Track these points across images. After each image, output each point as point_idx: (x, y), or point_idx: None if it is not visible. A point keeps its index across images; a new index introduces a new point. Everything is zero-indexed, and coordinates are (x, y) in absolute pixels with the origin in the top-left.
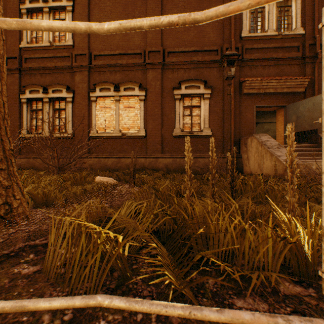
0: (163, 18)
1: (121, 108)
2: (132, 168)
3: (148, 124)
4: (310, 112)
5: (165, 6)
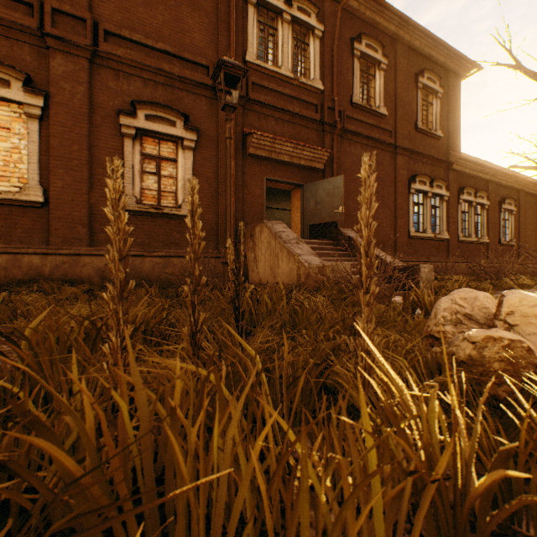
0: None
1: None
2: None
3: (53, 176)
4: (330, 198)
5: None
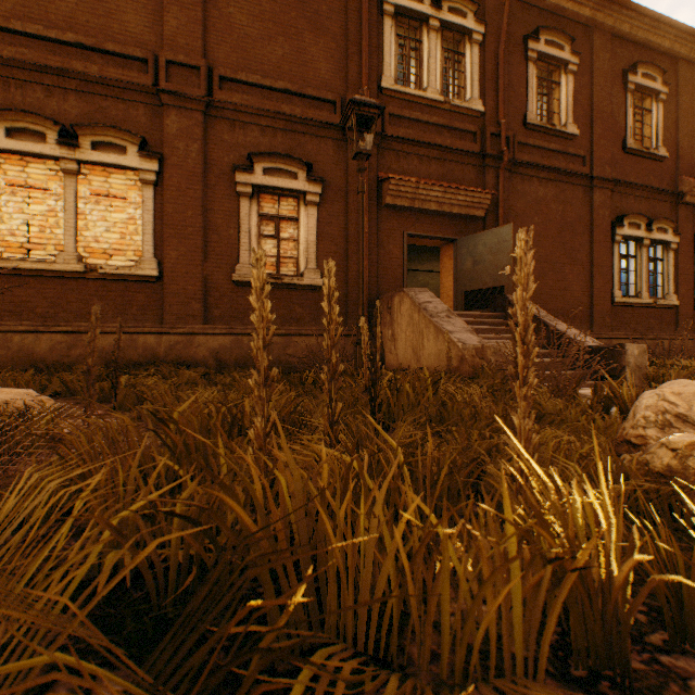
0: None
1: (85, 196)
2: (94, 358)
3: (167, 247)
4: (493, 255)
5: None
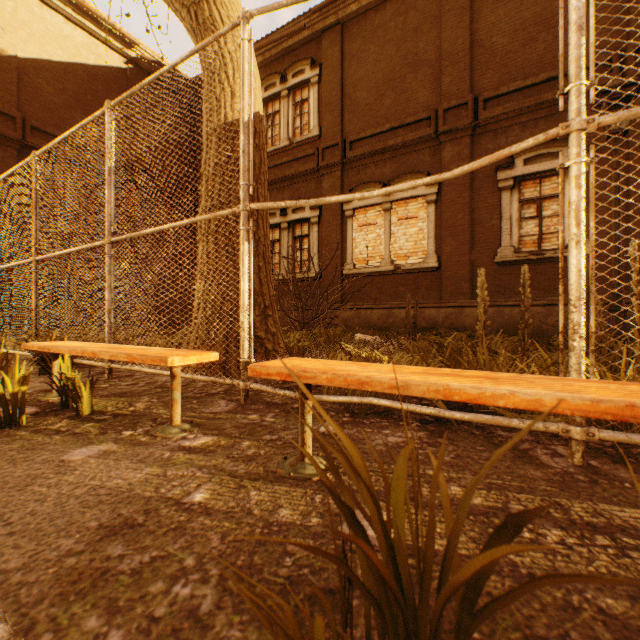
0: (419, 182)
1: (394, 222)
2: (408, 320)
3: (443, 244)
4: None
5: (478, 13)
